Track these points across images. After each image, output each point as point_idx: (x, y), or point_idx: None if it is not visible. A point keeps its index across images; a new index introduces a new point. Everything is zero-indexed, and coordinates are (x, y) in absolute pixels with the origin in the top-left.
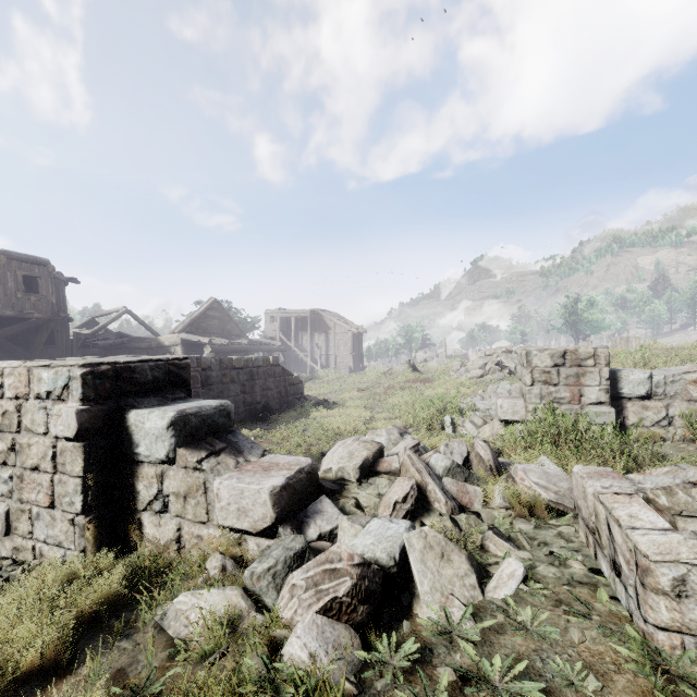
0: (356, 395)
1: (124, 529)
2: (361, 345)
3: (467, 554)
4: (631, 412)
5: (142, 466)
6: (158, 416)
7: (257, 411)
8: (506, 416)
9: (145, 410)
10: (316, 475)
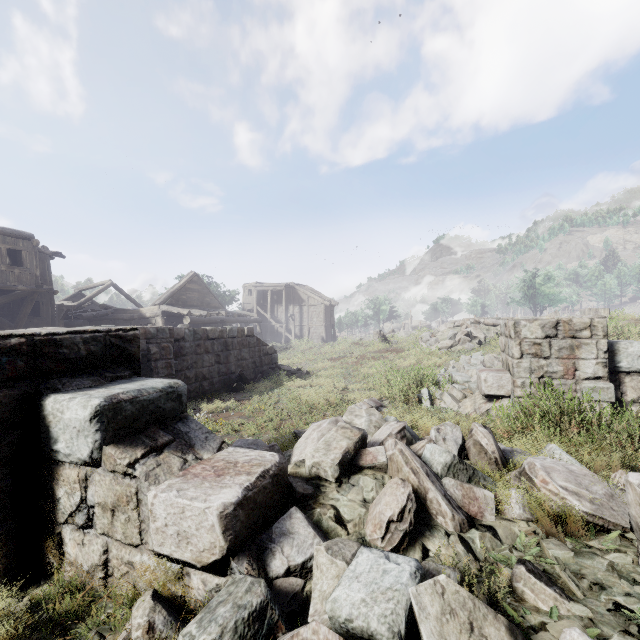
0: (329, 365)
1: (40, 547)
2: (332, 317)
3: (507, 623)
4: (629, 387)
5: (62, 467)
6: (79, 404)
7: (232, 380)
8: (491, 391)
9: (66, 395)
10: (285, 476)
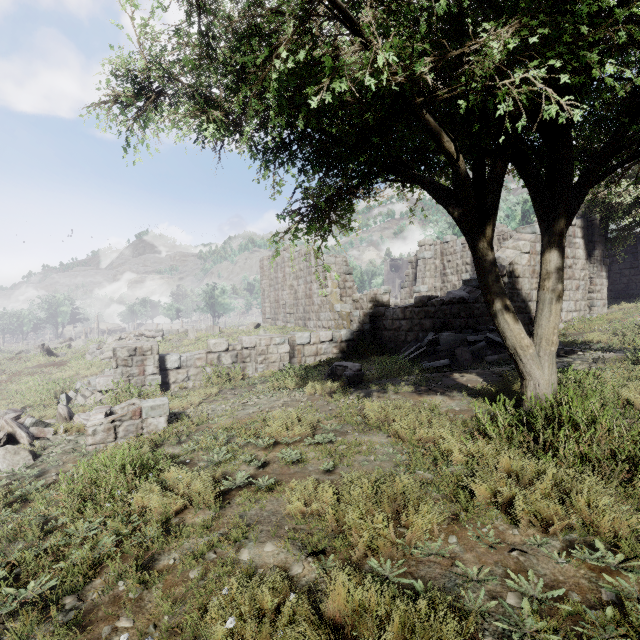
0: None
1: None
2: None
3: (30, 450)
4: (172, 376)
5: None
6: None
7: None
8: (103, 388)
9: None
10: None
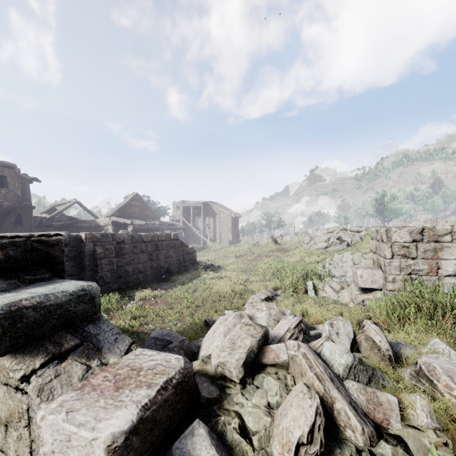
0: (234, 261)
1: None
2: (237, 225)
3: None
4: None
5: None
6: None
7: (161, 273)
8: (366, 284)
9: None
10: (189, 380)
